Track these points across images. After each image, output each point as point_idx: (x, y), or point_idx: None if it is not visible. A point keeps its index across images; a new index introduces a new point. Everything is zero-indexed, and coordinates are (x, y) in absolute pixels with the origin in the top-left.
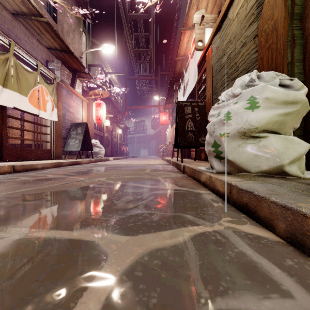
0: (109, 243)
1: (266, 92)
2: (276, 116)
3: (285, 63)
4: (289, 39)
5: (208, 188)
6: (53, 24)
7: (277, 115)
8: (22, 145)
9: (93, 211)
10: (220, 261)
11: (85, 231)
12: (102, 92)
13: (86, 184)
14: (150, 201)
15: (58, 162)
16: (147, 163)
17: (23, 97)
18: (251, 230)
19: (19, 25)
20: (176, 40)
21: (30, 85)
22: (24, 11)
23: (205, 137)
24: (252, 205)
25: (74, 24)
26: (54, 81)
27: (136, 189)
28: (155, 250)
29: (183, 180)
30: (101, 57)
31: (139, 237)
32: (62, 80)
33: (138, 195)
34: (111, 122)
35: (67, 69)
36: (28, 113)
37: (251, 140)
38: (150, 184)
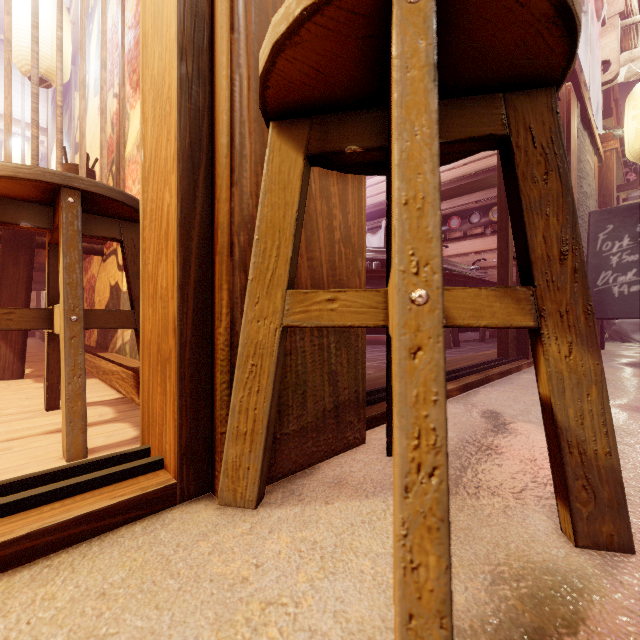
0: None
1: None
2: None
3: None
4: None
5: None
6: None
7: None
8: None
9: None
10: None
11: None
12: None
13: None
14: None
15: None
16: None
17: None
18: None
19: None
20: None
21: None
22: None
23: None
24: None
25: None
26: None
27: None
28: None
29: None
30: None
31: None
32: None
33: None
34: None
35: None
36: None
37: None
38: None
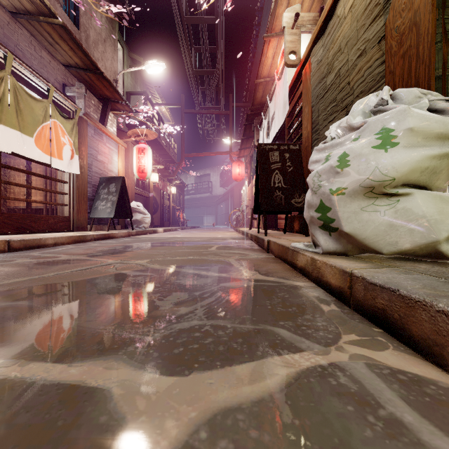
0: (133, 394)
1: (409, 120)
2: (427, 159)
3: (432, 77)
4: (439, 39)
5: (309, 278)
6: (73, 30)
7: (428, 158)
8: (29, 210)
9: (117, 322)
10: (355, 443)
11: (94, 365)
12: (147, 132)
13: (115, 270)
14: (215, 302)
15: (79, 234)
16: (212, 237)
17: (27, 137)
18: (399, 363)
19: (21, 30)
20: (256, 55)
21: (38, 120)
22: (29, 9)
23: (301, 197)
24: (395, 313)
25: (105, 31)
26: (75, 114)
27: (193, 279)
28: (222, 413)
29: (268, 264)
30: (146, 82)
31: (193, 379)
32: (87, 113)
33: (197, 290)
34: (161, 177)
35: (95, 97)
36: (35, 161)
37: (383, 199)
38: (216, 271)
